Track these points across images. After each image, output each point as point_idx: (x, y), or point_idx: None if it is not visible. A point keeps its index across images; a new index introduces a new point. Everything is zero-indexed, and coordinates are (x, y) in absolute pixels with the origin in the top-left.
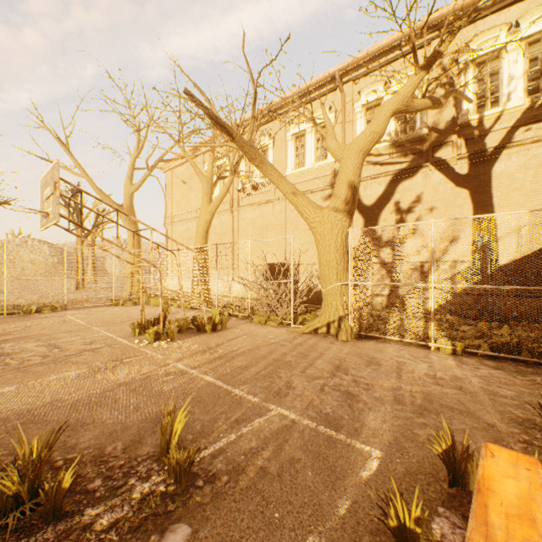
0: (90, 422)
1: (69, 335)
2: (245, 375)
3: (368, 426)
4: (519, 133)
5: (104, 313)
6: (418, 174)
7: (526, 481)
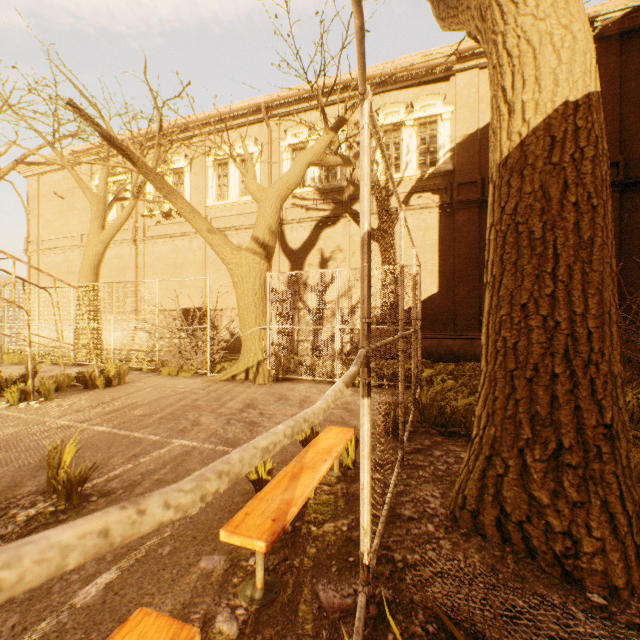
0: None
1: None
2: (147, 421)
3: None
4: (414, 199)
5: None
6: (339, 223)
7: (339, 438)
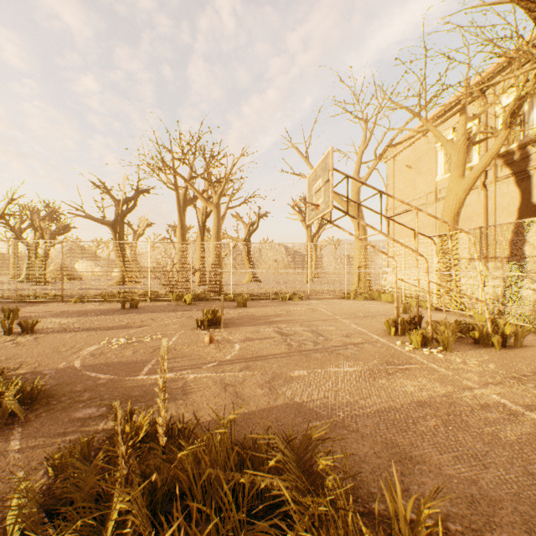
0: (417, 458)
1: (324, 324)
2: None
3: None
4: None
5: (341, 305)
6: None
7: None
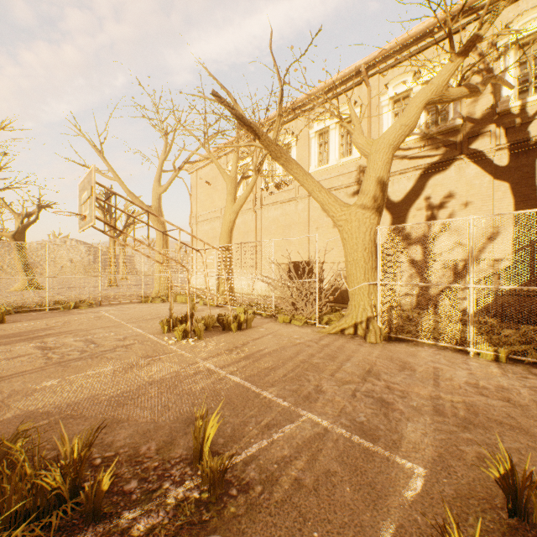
0: (124, 419)
1: (104, 331)
2: (272, 377)
3: (408, 439)
4: None
5: (135, 310)
6: (451, 167)
7: None
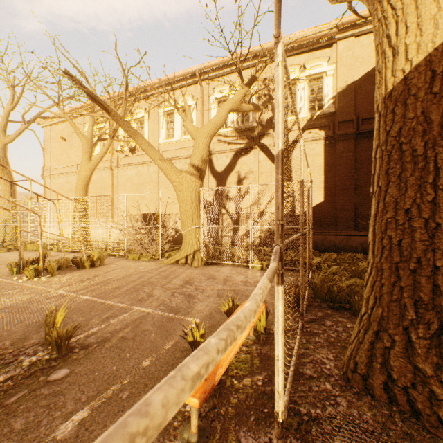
0: None
1: None
2: (117, 292)
3: (196, 309)
4: (305, 134)
5: None
6: (251, 152)
7: None
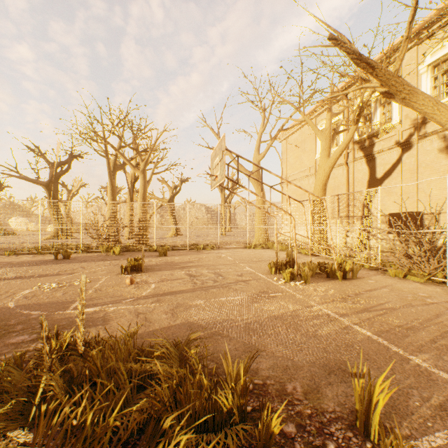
0: (261, 348)
1: (225, 267)
2: (414, 339)
3: None
4: None
5: (243, 253)
6: None
7: None
